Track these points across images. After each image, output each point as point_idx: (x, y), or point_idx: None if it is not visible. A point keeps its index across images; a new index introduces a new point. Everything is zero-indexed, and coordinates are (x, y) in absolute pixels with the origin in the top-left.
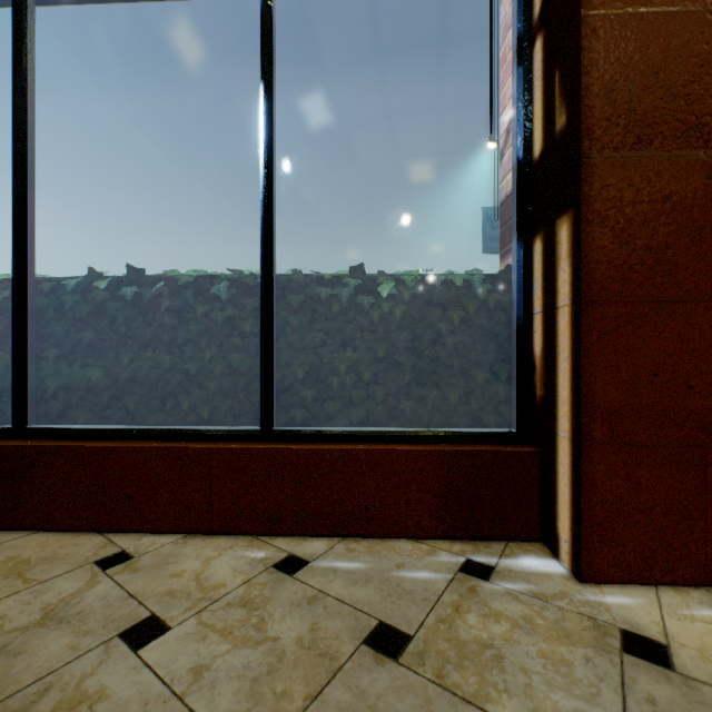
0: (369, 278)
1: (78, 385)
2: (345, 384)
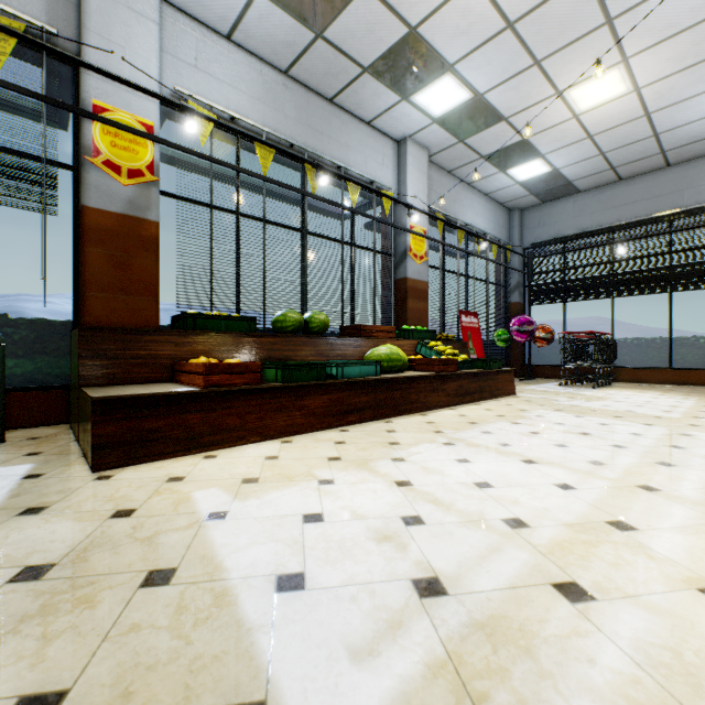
0: (697, 338)
1: (622, 359)
2: (690, 359)
